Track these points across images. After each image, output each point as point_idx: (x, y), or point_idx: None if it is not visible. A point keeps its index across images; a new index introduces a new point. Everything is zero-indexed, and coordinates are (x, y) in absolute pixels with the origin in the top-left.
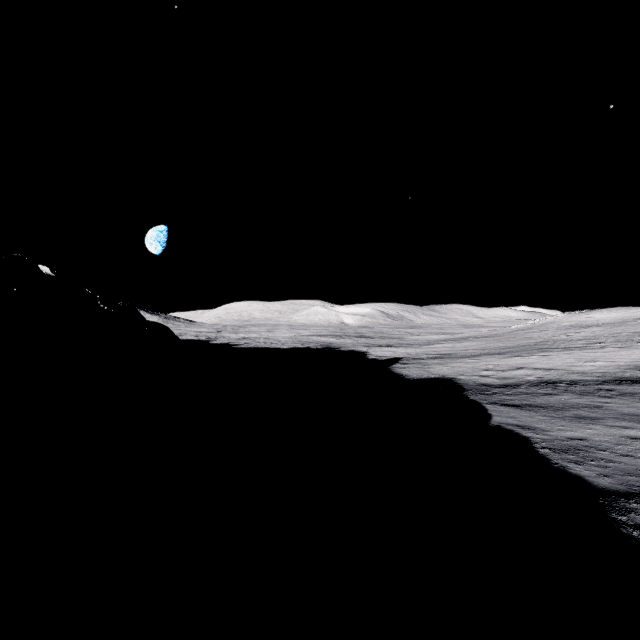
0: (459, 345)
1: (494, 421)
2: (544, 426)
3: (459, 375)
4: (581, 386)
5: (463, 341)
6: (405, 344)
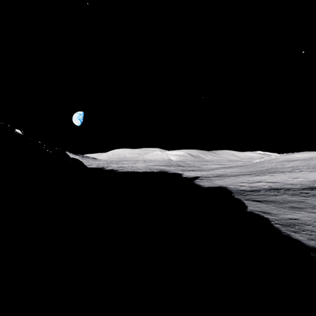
0: (228, 170)
1: (249, 209)
2: (275, 212)
3: (229, 185)
4: (292, 191)
5: (230, 168)
6: (201, 170)
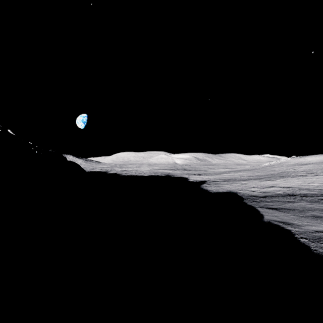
0: (236, 174)
1: (266, 219)
2: (297, 222)
3: (239, 190)
4: (310, 197)
5: (238, 172)
6: (208, 173)
